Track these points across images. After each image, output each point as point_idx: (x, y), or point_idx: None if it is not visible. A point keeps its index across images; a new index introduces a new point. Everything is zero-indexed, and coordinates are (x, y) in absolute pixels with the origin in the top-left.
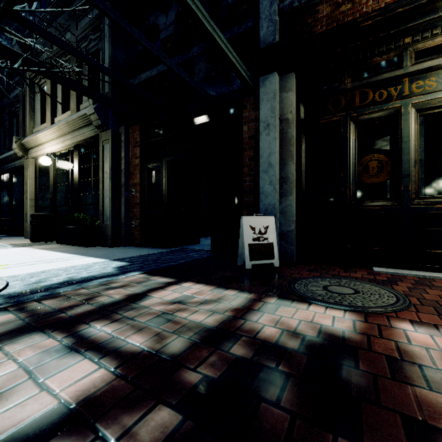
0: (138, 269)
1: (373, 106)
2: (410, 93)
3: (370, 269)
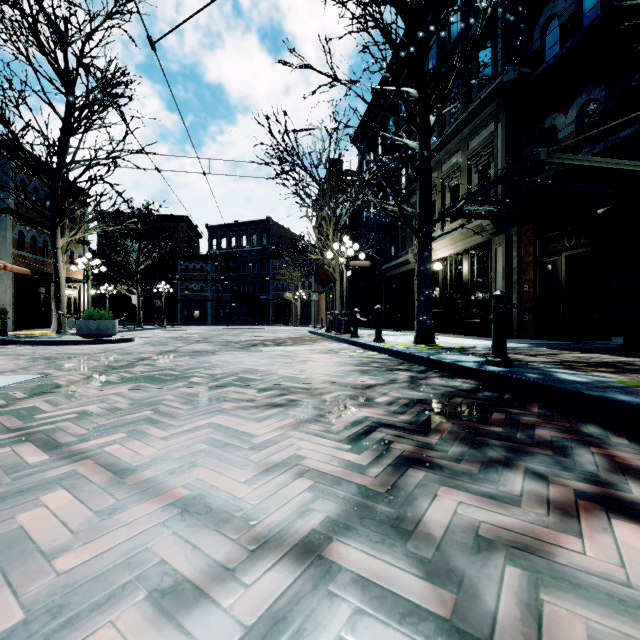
0: (546, 347)
1: None
2: None
3: None
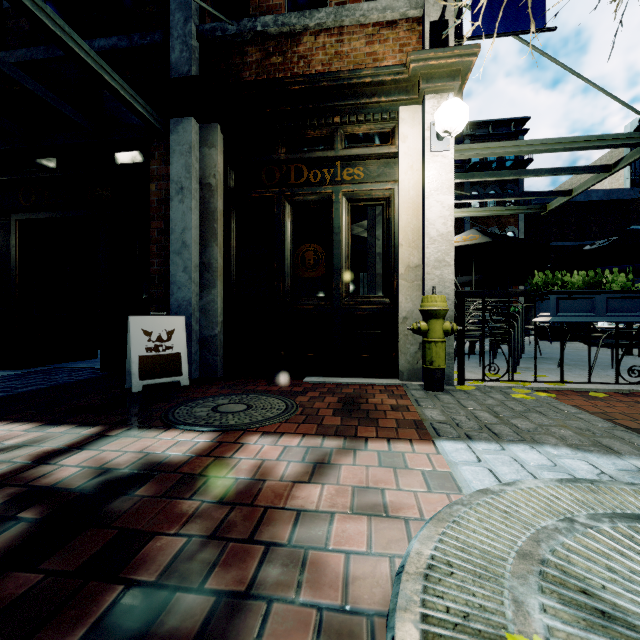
0: None
1: (307, 187)
2: (342, 180)
3: (302, 380)
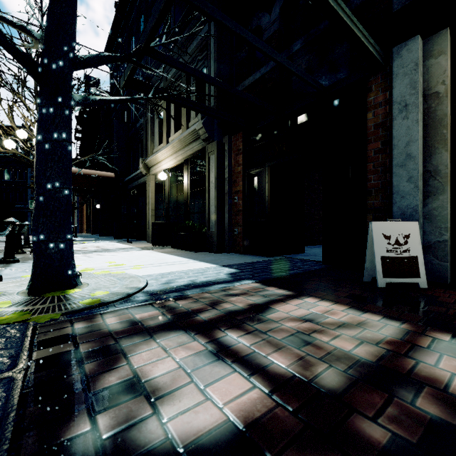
0: (250, 277)
1: None
2: None
3: None
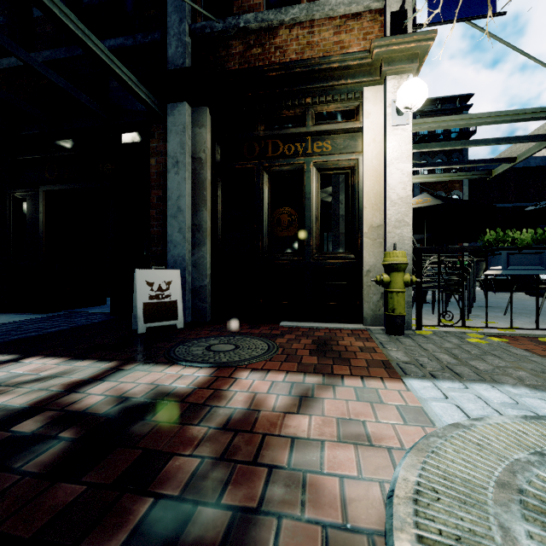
0: None
1: (282, 159)
2: (312, 152)
3: (279, 324)
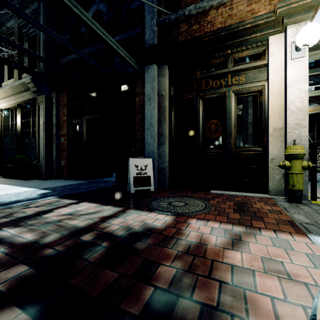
0: (55, 195)
1: (211, 90)
2: (232, 83)
3: (209, 191)
